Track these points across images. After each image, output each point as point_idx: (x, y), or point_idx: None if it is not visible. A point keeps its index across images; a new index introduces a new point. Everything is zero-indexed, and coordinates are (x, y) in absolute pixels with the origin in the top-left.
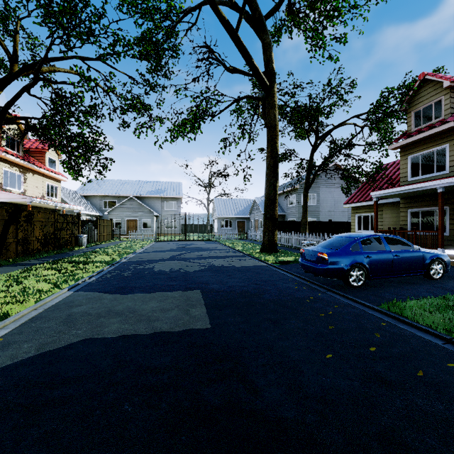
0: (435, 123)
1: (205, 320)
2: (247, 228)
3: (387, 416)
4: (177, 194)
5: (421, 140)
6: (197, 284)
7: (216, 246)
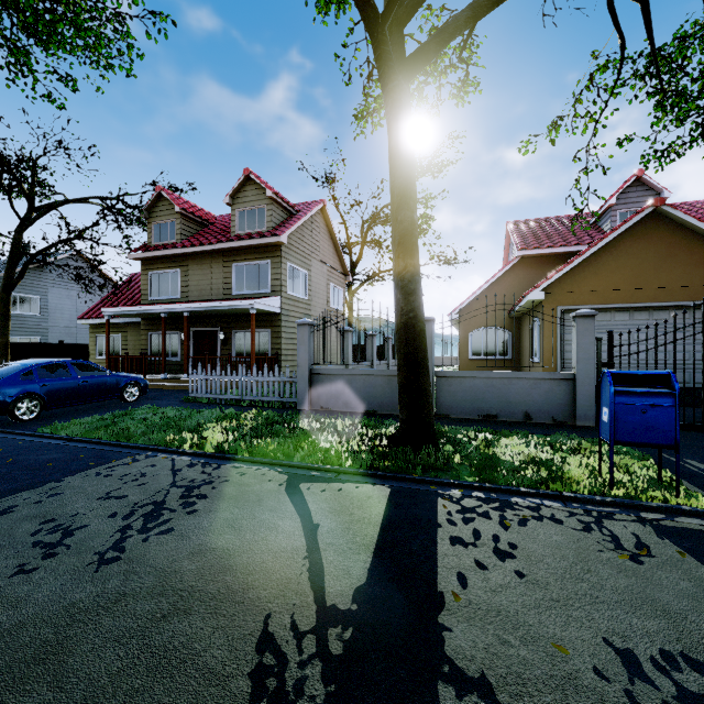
0: (170, 244)
1: None
2: None
3: None
4: None
5: (159, 257)
6: None
7: None
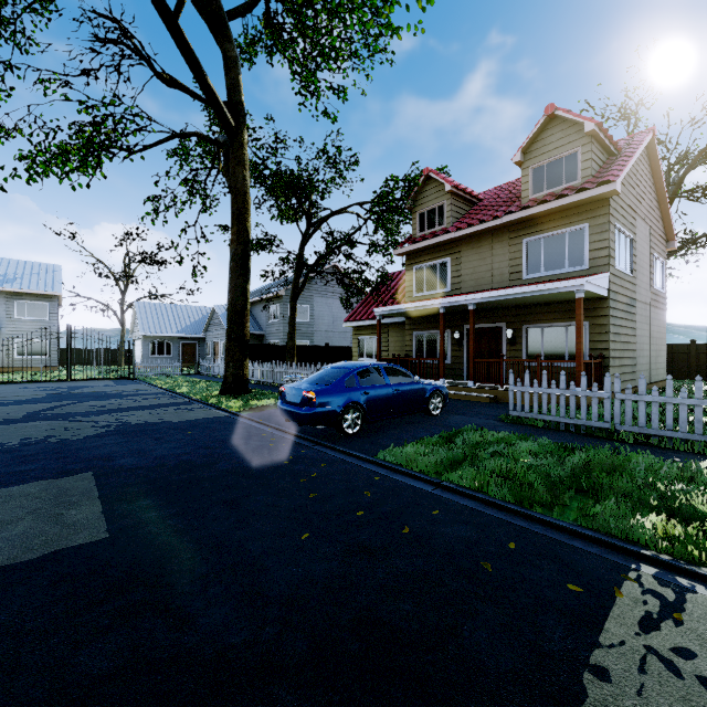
0: (438, 231)
1: (97, 526)
2: (200, 355)
3: (366, 594)
4: (49, 287)
5: (425, 248)
6: (87, 461)
7: (138, 388)
